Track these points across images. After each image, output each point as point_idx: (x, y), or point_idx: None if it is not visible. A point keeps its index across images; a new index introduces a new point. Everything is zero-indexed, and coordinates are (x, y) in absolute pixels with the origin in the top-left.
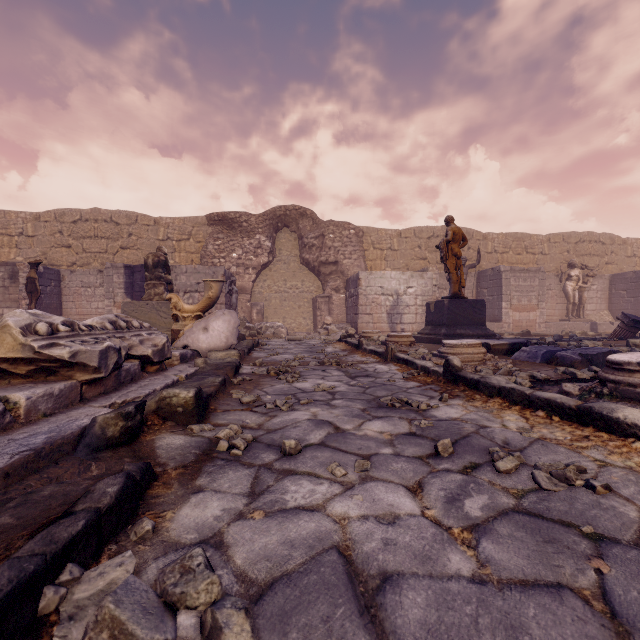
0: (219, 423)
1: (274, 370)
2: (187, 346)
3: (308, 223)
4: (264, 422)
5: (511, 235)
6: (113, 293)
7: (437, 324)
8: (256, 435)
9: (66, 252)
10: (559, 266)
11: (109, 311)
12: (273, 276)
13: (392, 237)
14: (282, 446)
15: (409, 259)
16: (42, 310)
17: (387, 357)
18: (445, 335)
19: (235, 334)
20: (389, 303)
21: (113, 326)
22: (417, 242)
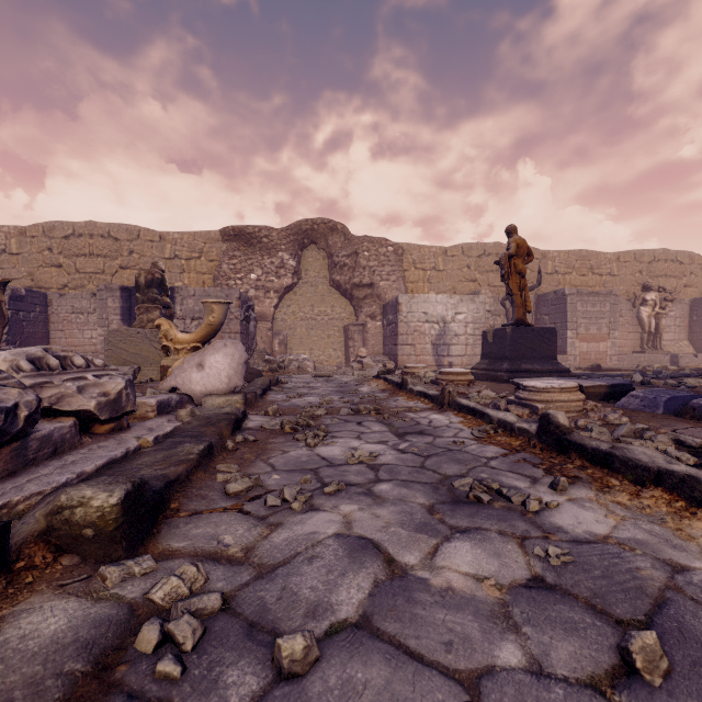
0: (172, 548)
1: (291, 424)
2: (177, 388)
3: (339, 239)
4: (257, 541)
5: (574, 253)
6: (107, 320)
7: (497, 357)
8: (233, 585)
9: (56, 272)
10: (630, 289)
11: (102, 341)
12: (298, 301)
13: (436, 255)
14: (274, 652)
15: (456, 281)
16: (24, 340)
17: (443, 403)
18: (508, 371)
19: (241, 372)
20: (434, 332)
21: (35, 365)
22: (466, 261)
